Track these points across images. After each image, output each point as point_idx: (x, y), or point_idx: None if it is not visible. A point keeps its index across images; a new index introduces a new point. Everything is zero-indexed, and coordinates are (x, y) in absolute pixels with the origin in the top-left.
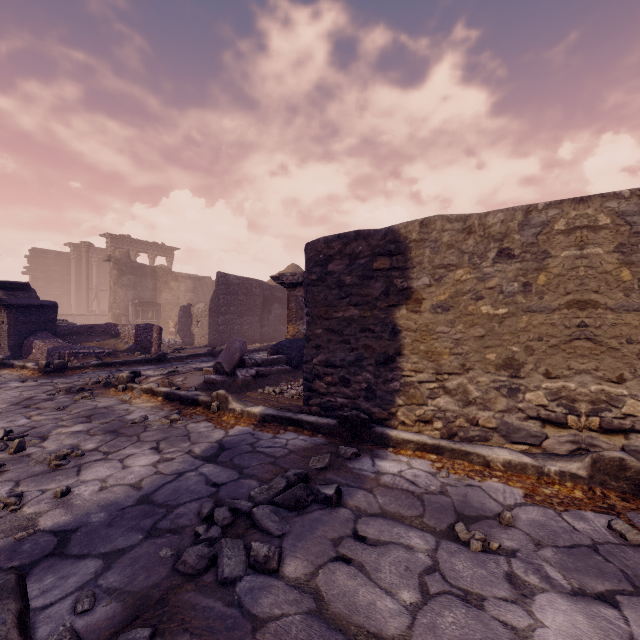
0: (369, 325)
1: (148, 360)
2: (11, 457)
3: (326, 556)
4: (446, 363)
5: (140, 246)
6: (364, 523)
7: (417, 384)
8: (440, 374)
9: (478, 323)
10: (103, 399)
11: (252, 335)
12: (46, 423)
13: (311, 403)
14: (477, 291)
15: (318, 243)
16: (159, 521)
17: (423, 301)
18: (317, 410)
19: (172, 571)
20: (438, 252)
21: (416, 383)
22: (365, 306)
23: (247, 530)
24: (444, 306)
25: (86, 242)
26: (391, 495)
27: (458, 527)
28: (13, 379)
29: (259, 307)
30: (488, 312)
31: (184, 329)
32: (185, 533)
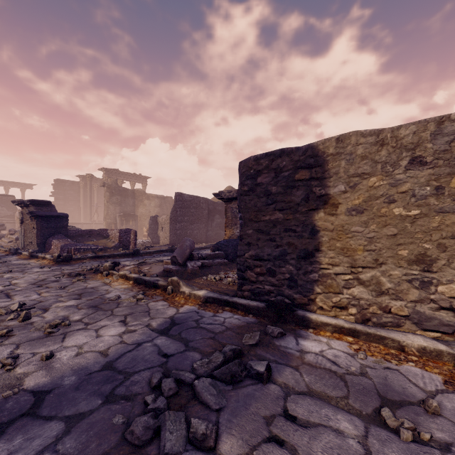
0: (291, 226)
1: (127, 254)
2: (19, 324)
3: (259, 435)
4: (360, 258)
5: (125, 176)
6: (293, 401)
7: (333, 275)
8: (354, 267)
9: (390, 223)
10: (92, 282)
11: (200, 237)
12: (50, 298)
13: (243, 289)
14: (389, 195)
15: (249, 161)
16: (117, 387)
17: (339, 205)
18: (248, 295)
19: (121, 440)
20: (353, 163)
21: (333, 275)
22: (288, 210)
23: (189, 401)
24: (358, 209)
25: (89, 174)
26: (315, 374)
27: (385, 413)
28: (36, 266)
29: (205, 217)
30: (400, 213)
31: (153, 233)
32: (136, 401)
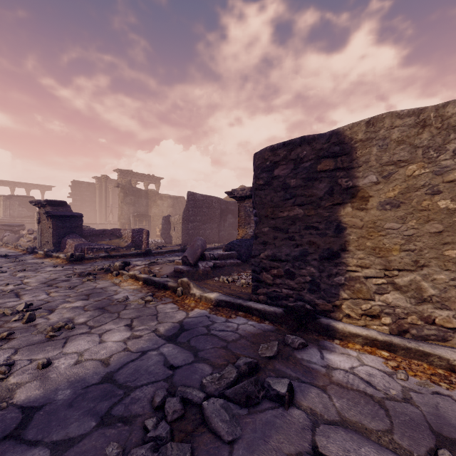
0: (313, 223)
1: (139, 254)
2: (23, 326)
3: None
4: (396, 259)
5: (138, 177)
6: (323, 435)
7: (363, 279)
8: (389, 270)
9: (434, 218)
10: (101, 281)
11: (212, 237)
12: (58, 299)
13: (258, 292)
14: (433, 185)
15: (265, 152)
16: (115, 405)
17: (370, 198)
18: (264, 298)
19: None
20: (386, 149)
21: (362, 278)
22: (309, 205)
23: (196, 427)
24: (393, 202)
25: (105, 175)
26: (347, 397)
27: None
28: (49, 265)
29: (217, 217)
30: (447, 207)
31: (165, 233)
32: (135, 424)
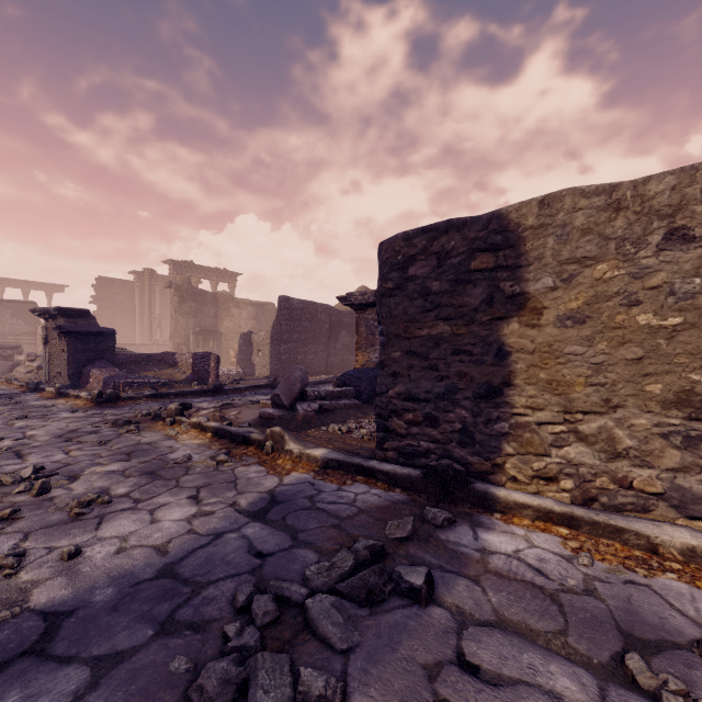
0: (465, 345)
1: (204, 391)
2: (32, 500)
3: (417, 699)
4: (580, 397)
5: (202, 272)
6: (473, 639)
7: (535, 426)
8: (570, 413)
9: (632, 340)
10: (148, 434)
11: (317, 366)
12: (82, 460)
13: (386, 447)
14: (630, 293)
15: (395, 241)
16: (179, 608)
17: (544, 311)
18: (394, 456)
19: (182, 701)
20: (567, 241)
21: (533, 425)
22: (459, 320)
23: (297, 634)
24: (576, 317)
25: (149, 269)
26: (508, 590)
27: (632, 662)
28: (65, 409)
29: (325, 334)
30: (649, 323)
31: (244, 359)
32: (210, 632)
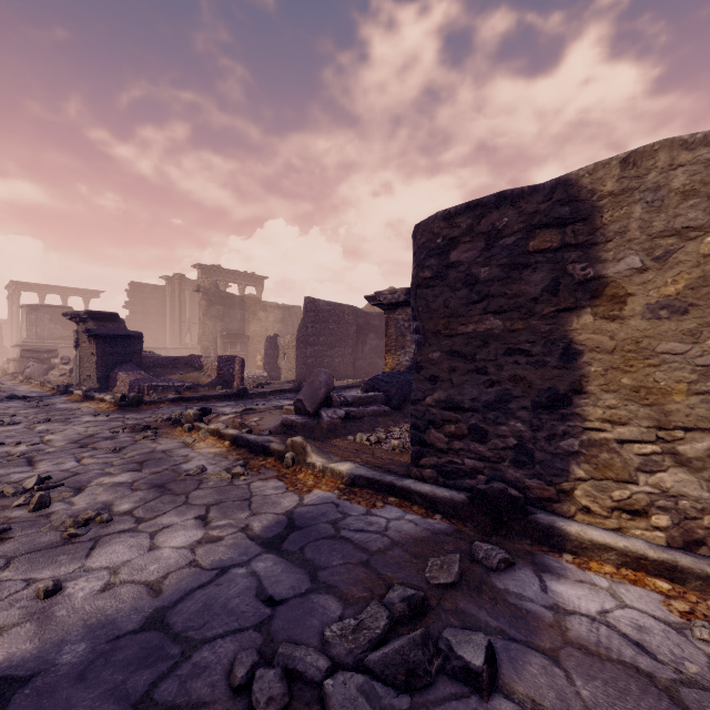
0: (521, 344)
1: (228, 395)
2: (28, 516)
3: None
4: (680, 409)
5: (230, 276)
6: None
7: (615, 445)
8: (665, 429)
9: None
10: (165, 440)
11: (344, 369)
12: (92, 468)
13: (423, 463)
14: None
15: (434, 221)
16: (162, 679)
17: (628, 298)
18: (432, 474)
19: None
20: (661, 208)
21: (613, 443)
22: (514, 313)
23: None
24: (675, 305)
25: (179, 274)
26: (603, 678)
27: None
28: (88, 413)
29: (352, 337)
30: None
31: (270, 362)
32: None
